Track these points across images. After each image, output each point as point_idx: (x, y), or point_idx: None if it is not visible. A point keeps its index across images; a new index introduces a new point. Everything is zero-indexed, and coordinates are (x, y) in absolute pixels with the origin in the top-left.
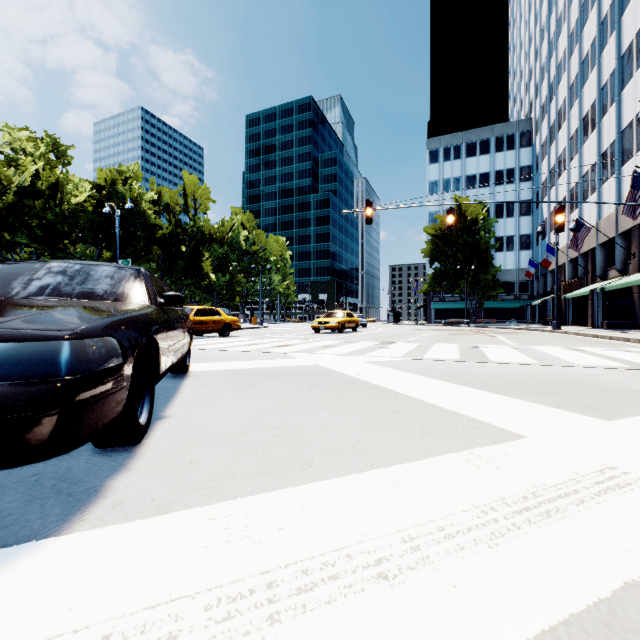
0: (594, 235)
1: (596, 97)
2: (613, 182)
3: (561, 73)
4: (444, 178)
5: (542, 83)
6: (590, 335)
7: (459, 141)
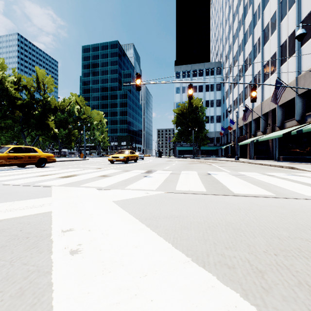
0: (250, 115)
1: (251, 50)
2: (259, 90)
3: (235, 40)
4: (182, 86)
5: (226, 45)
6: (257, 163)
7: (189, 69)
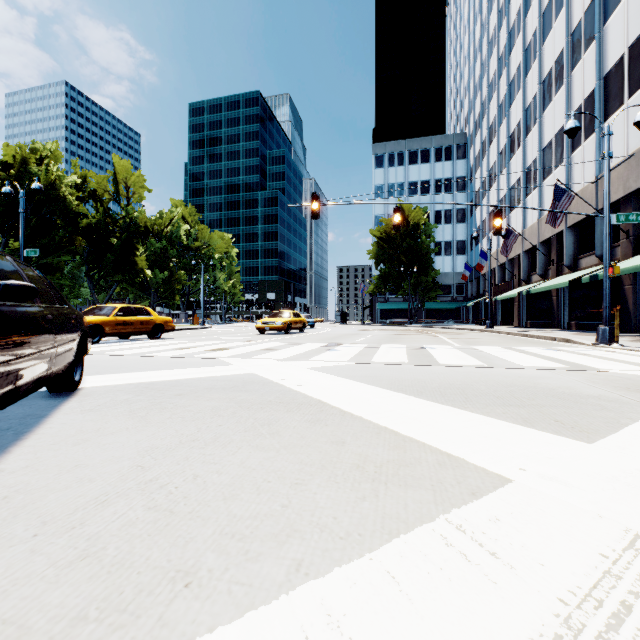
0: (520, 243)
1: (522, 117)
2: (536, 195)
3: (492, 93)
4: (389, 183)
5: (475, 101)
6: (520, 334)
7: (403, 148)
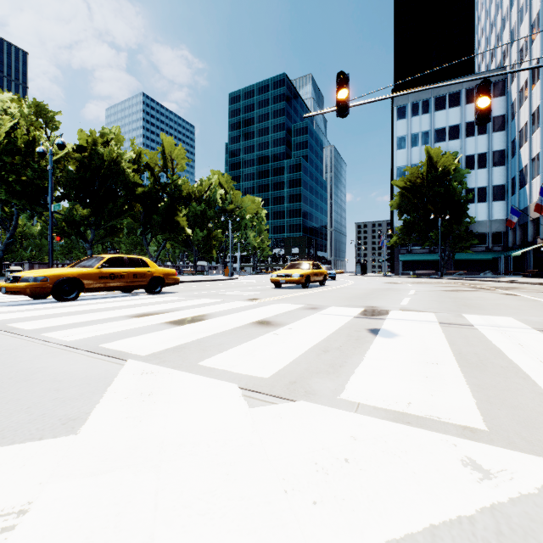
0: None
1: None
2: None
3: None
4: (412, 133)
5: (520, 26)
6: None
7: (427, 95)
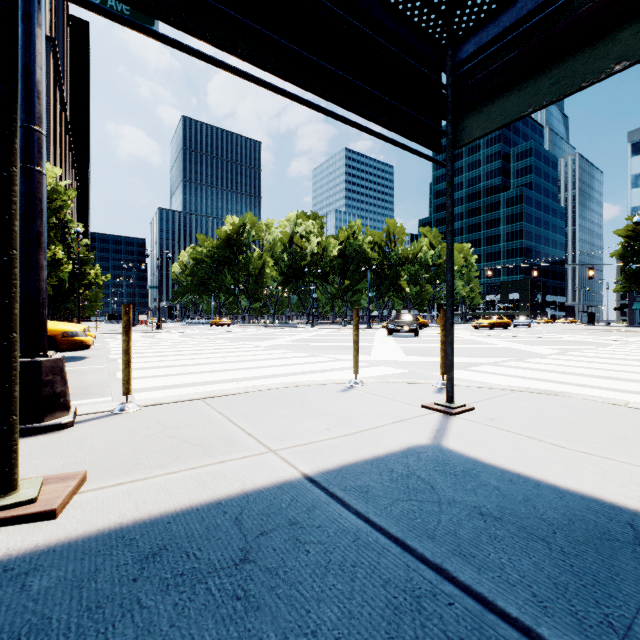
0: None
1: None
2: None
3: None
4: None
5: None
6: None
7: None
